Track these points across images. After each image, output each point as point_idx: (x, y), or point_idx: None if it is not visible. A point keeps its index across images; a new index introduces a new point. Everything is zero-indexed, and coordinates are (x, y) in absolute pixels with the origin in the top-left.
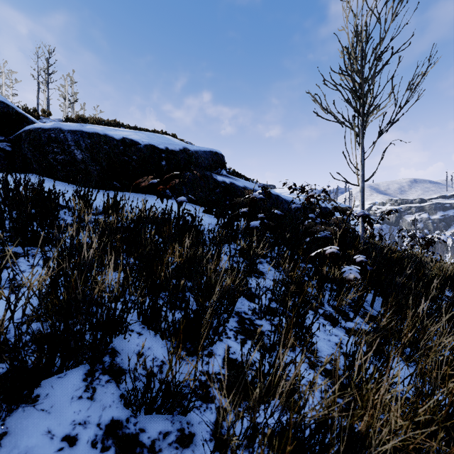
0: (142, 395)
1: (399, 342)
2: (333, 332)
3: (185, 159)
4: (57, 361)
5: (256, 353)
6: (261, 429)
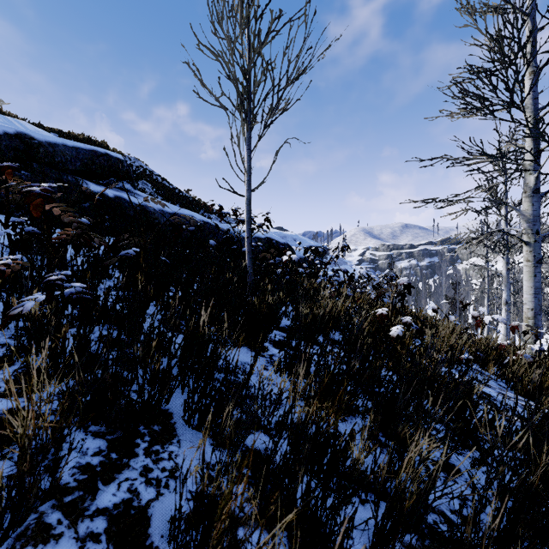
0: None
1: (89, 429)
2: None
3: (17, 149)
4: None
5: None
6: None
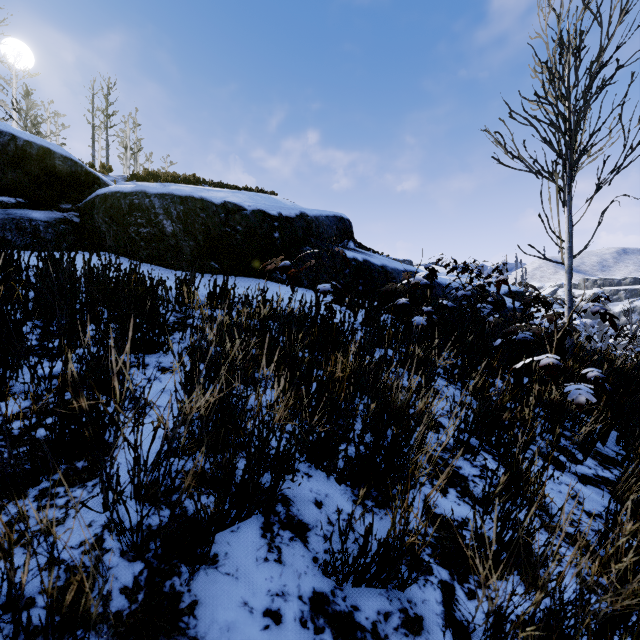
0: (353, 561)
1: None
2: (562, 479)
3: (303, 228)
4: (233, 510)
5: (466, 507)
6: (506, 615)
